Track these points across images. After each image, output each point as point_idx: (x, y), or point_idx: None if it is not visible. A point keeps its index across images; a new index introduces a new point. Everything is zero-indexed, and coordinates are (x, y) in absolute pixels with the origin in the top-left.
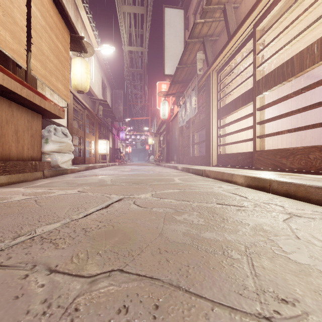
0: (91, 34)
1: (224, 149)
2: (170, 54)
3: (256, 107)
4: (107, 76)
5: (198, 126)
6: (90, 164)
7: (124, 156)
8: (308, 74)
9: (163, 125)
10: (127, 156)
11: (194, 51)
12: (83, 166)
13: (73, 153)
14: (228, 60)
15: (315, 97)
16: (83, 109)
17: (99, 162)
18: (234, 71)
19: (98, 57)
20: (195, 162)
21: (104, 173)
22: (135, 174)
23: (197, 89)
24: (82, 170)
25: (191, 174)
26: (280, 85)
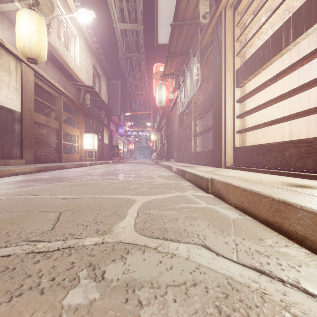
0: (73, 5)
1: (245, 139)
2: (165, 17)
3: None
4: (101, 63)
5: (203, 107)
6: (69, 162)
7: (122, 153)
8: None
9: (164, 117)
10: (129, 153)
11: None
12: (32, 167)
13: (55, 150)
14: None
15: None
16: (58, 94)
17: (88, 160)
18: None
19: (86, 38)
20: (199, 161)
21: (44, 178)
22: (82, 184)
23: (201, 53)
24: (27, 173)
25: (186, 183)
26: None
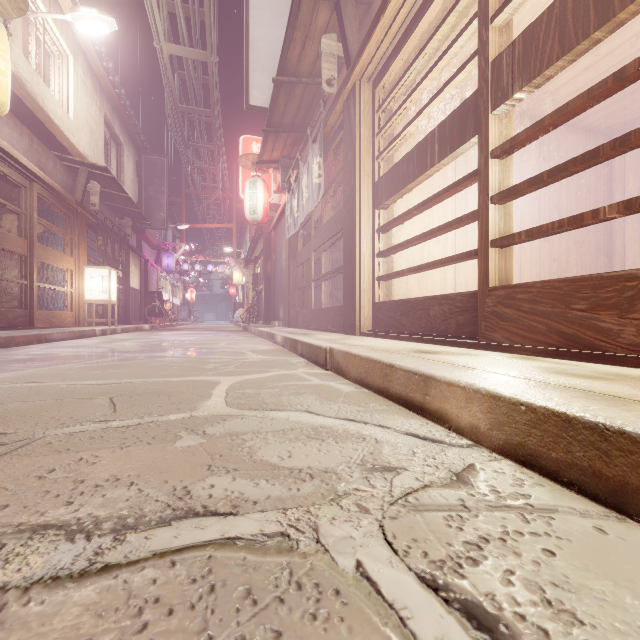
0: None
1: (391, 290)
2: (262, 57)
3: (490, 146)
4: (123, 116)
5: (329, 231)
6: (51, 328)
7: (170, 310)
8: (574, 120)
9: (260, 240)
10: (185, 309)
11: (317, 35)
12: None
13: (13, 300)
14: (400, 39)
15: (587, 175)
16: (26, 180)
17: (95, 324)
18: (417, 66)
19: (90, 60)
20: (322, 324)
21: (21, 359)
22: (114, 365)
23: (326, 140)
24: None
25: (298, 359)
26: (585, 50)
